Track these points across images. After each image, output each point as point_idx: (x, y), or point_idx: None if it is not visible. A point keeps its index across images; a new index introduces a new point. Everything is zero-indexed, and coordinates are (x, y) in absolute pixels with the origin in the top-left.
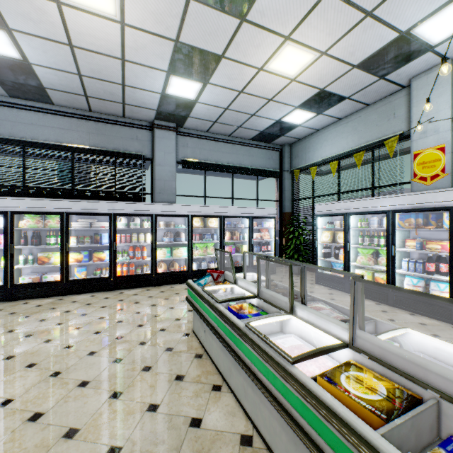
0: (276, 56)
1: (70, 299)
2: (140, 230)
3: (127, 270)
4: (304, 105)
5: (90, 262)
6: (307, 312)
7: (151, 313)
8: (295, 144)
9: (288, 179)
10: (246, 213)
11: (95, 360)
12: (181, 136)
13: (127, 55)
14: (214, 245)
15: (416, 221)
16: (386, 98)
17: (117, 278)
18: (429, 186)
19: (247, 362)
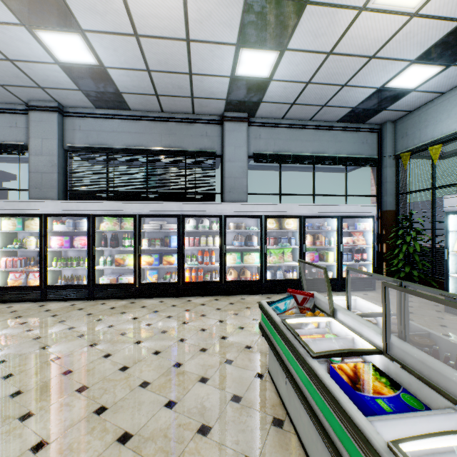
0: None
1: (140, 303)
2: (209, 232)
3: (196, 275)
4: (426, 55)
5: (159, 266)
6: None
7: (216, 333)
8: (402, 120)
9: (390, 167)
10: (333, 212)
11: (145, 397)
12: (253, 127)
13: (191, 33)
14: (291, 251)
15: None
16: None
17: (185, 284)
18: None
19: None
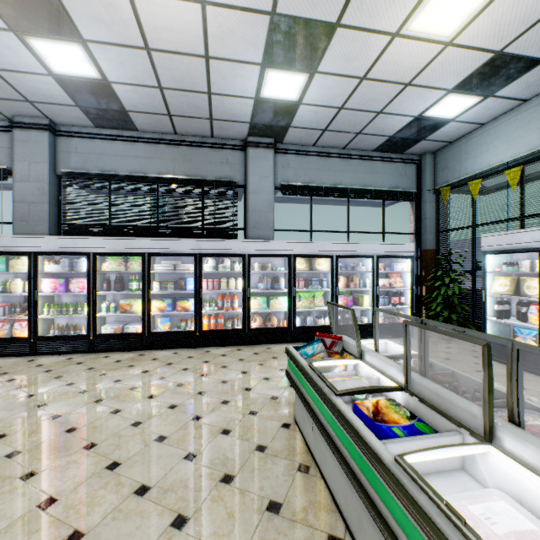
0: (422, 7)
1: (151, 356)
2: (230, 274)
3: (215, 323)
4: (463, 84)
5: (173, 312)
6: (535, 450)
7: (239, 385)
8: (442, 151)
9: (430, 202)
10: (369, 251)
11: (162, 451)
12: (280, 154)
13: (211, 49)
14: (323, 295)
15: None
16: None
17: (203, 333)
18: None
19: None
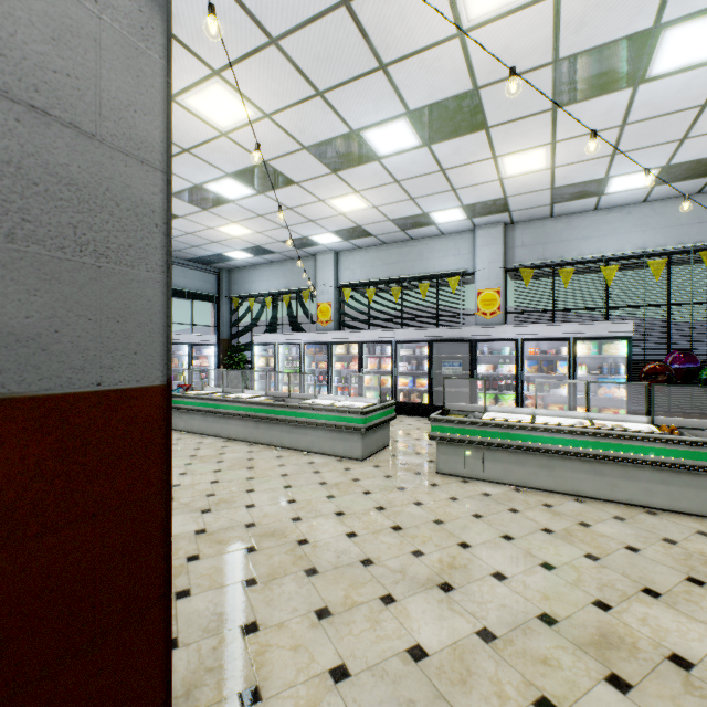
0: (225, 226)
1: None
2: None
3: None
4: (245, 250)
5: None
6: (250, 391)
7: None
8: (234, 271)
9: (227, 305)
10: (186, 340)
11: None
12: None
13: None
14: None
15: (316, 350)
16: (304, 258)
17: None
18: (325, 327)
19: (226, 411)
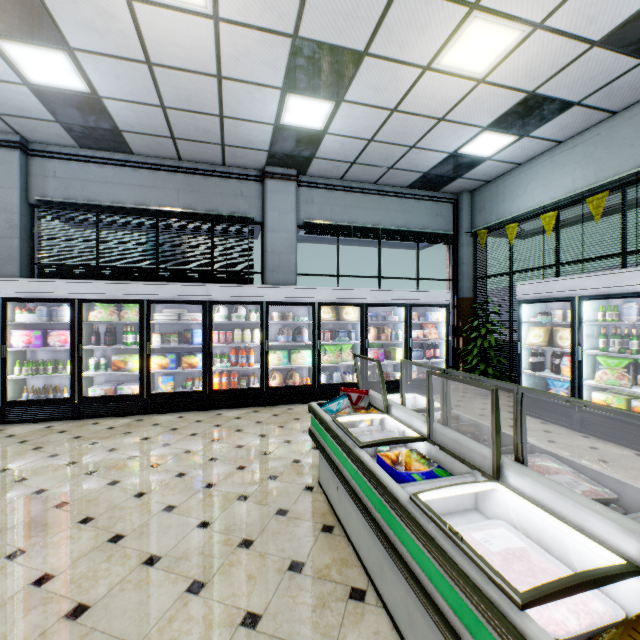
0: (453, 43)
1: (151, 421)
2: (246, 325)
3: (228, 381)
4: (498, 123)
5: (178, 370)
6: (531, 481)
7: (257, 449)
8: (479, 191)
9: (467, 246)
10: (401, 299)
11: (172, 521)
12: (303, 187)
13: (224, 69)
14: (351, 348)
15: None
16: None
17: (214, 393)
18: None
19: (415, 570)
